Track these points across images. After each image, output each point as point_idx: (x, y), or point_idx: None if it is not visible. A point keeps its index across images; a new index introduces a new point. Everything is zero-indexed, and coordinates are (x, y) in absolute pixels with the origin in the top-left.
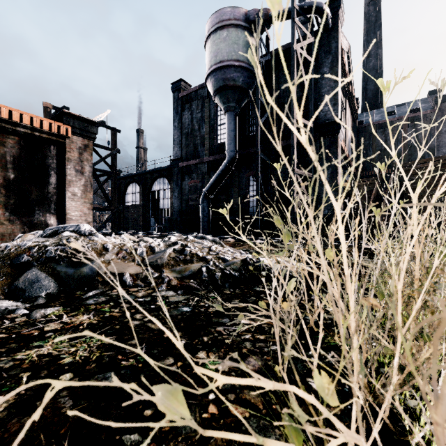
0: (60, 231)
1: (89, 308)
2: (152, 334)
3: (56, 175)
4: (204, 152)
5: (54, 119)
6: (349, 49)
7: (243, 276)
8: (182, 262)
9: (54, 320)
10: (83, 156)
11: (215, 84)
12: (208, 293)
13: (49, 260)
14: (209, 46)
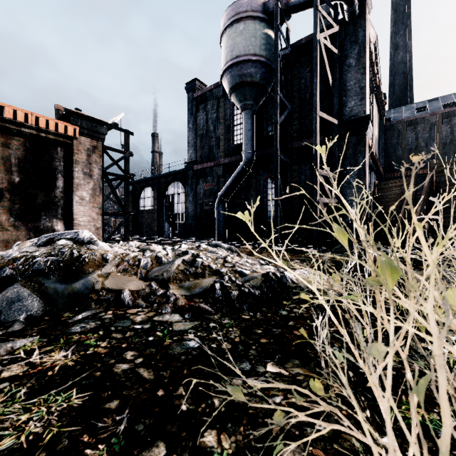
0: (57, 239)
1: (71, 339)
2: (142, 389)
3: (63, 178)
4: (220, 154)
5: (61, 120)
6: (376, 40)
7: (265, 295)
8: (192, 276)
9: (19, 360)
10: (91, 158)
11: (231, 81)
12: (222, 319)
13: (37, 274)
14: (225, 41)
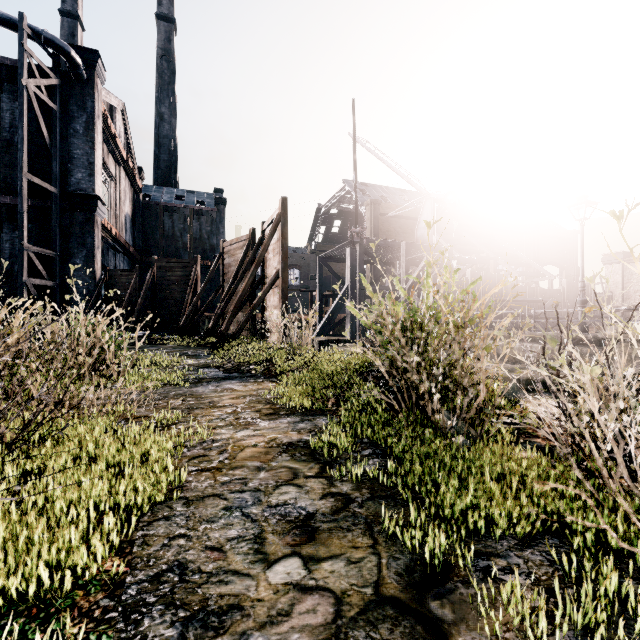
0: None
1: None
2: None
3: None
4: None
5: None
6: (124, 108)
7: None
8: None
9: None
10: None
11: None
12: None
13: None
14: None
